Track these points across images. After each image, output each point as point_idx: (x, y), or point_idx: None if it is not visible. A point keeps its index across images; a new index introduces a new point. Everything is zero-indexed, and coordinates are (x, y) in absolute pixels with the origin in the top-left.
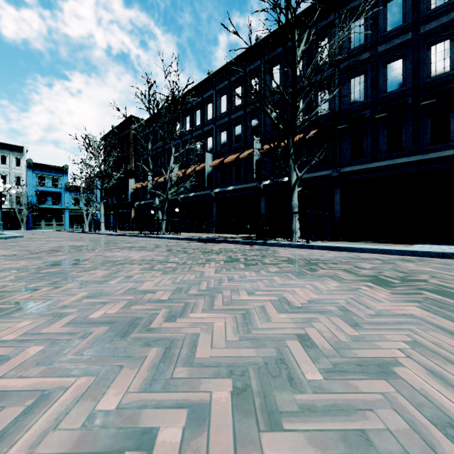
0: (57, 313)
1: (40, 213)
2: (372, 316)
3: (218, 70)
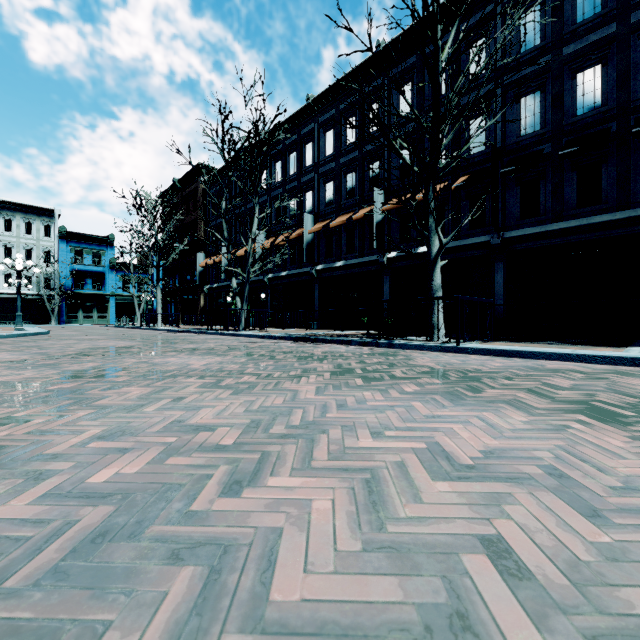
0: (37, 470)
1: (77, 301)
2: (616, 490)
3: (321, 94)
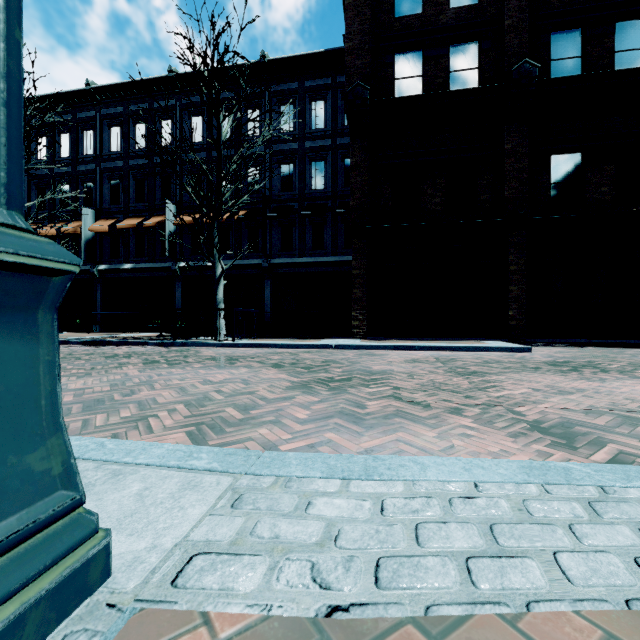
0: None
1: None
2: (259, 380)
3: (105, 86)
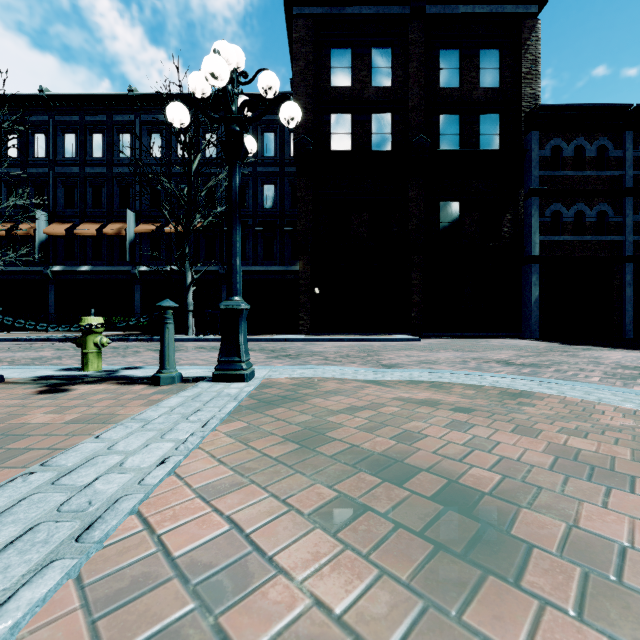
0: None
1: None
2: None
3: (61, 95)
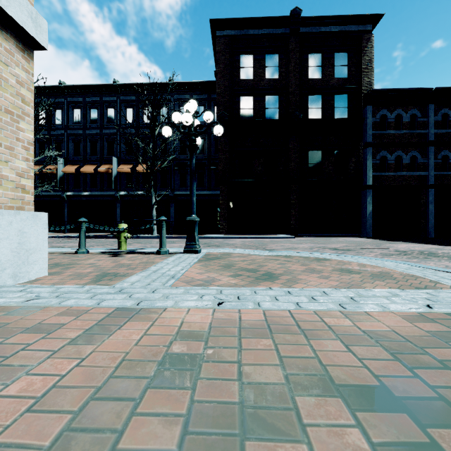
0: None
1: None
2: None
3: (72, 86)
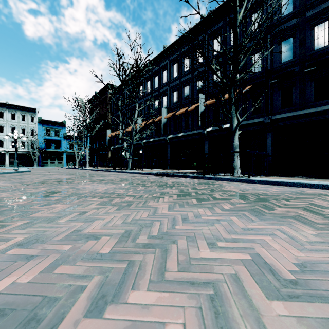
0: None
1: (47, 155)
2: None
3: (171, 44)
